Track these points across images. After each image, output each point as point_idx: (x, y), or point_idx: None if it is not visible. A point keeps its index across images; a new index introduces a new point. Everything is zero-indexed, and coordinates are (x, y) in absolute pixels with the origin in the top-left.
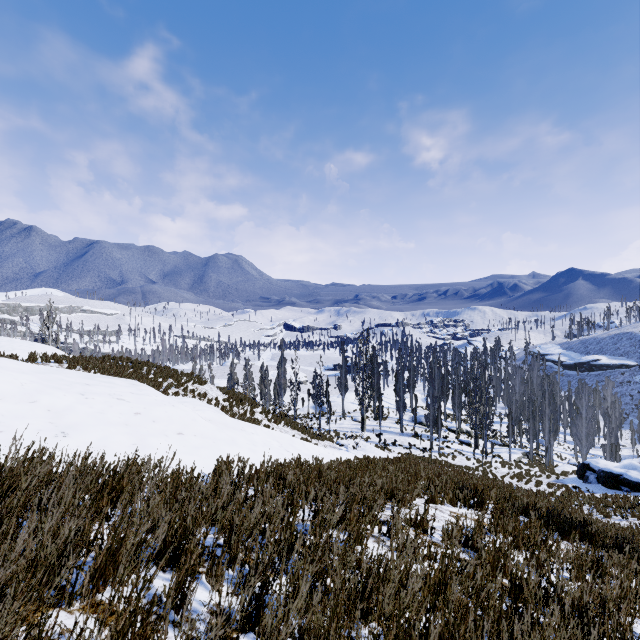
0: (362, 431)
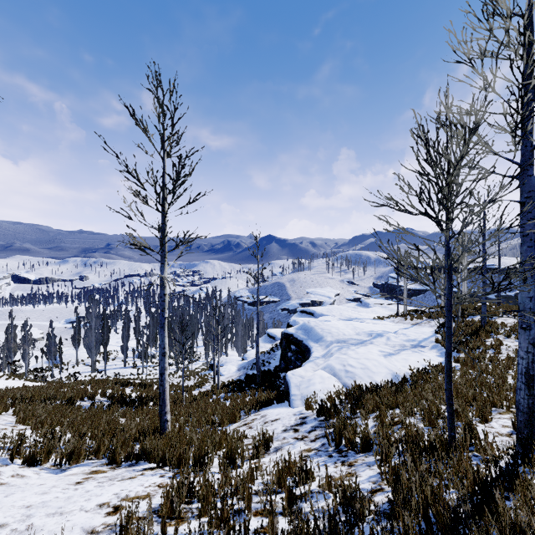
0: (92, 372)
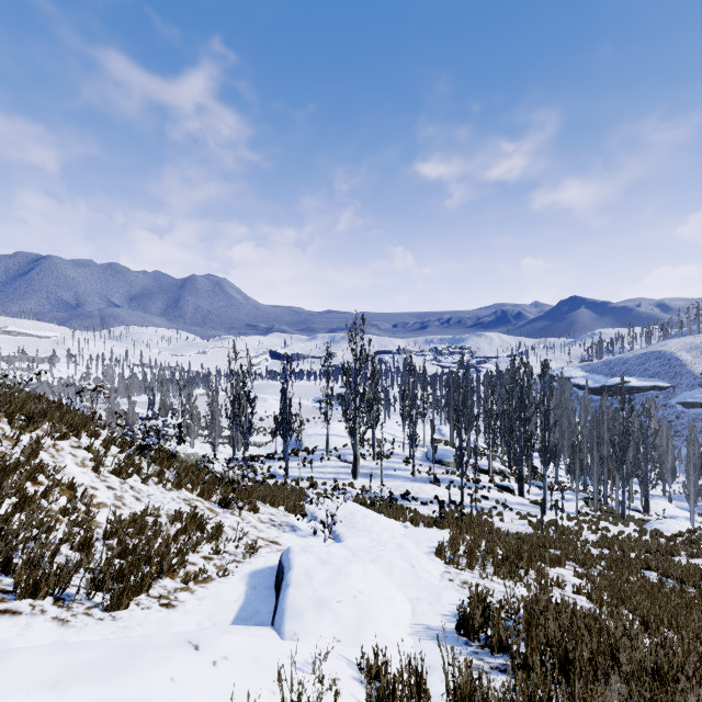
0: (354, 477)
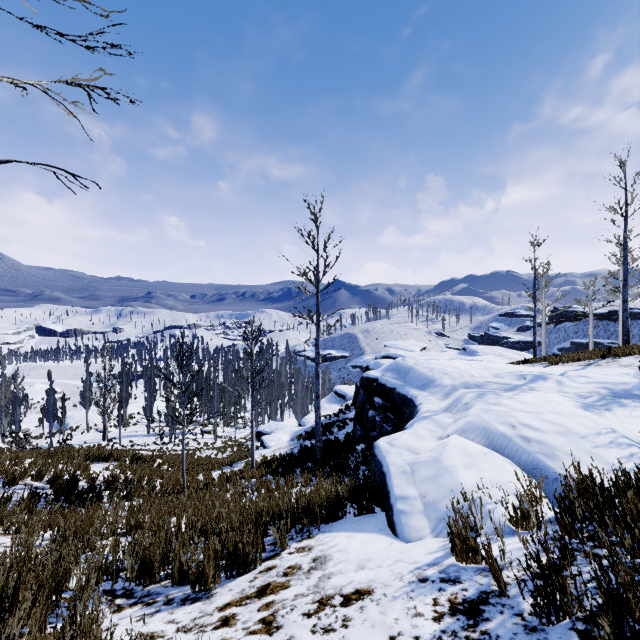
0: (104, 440)
